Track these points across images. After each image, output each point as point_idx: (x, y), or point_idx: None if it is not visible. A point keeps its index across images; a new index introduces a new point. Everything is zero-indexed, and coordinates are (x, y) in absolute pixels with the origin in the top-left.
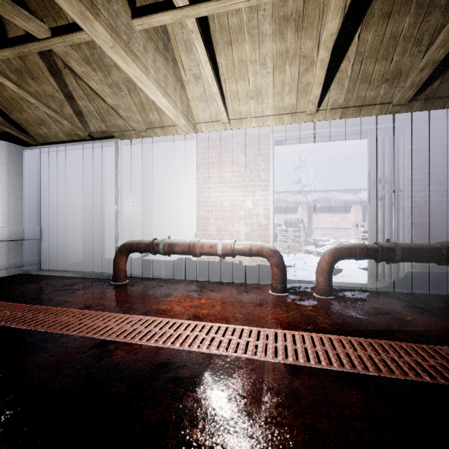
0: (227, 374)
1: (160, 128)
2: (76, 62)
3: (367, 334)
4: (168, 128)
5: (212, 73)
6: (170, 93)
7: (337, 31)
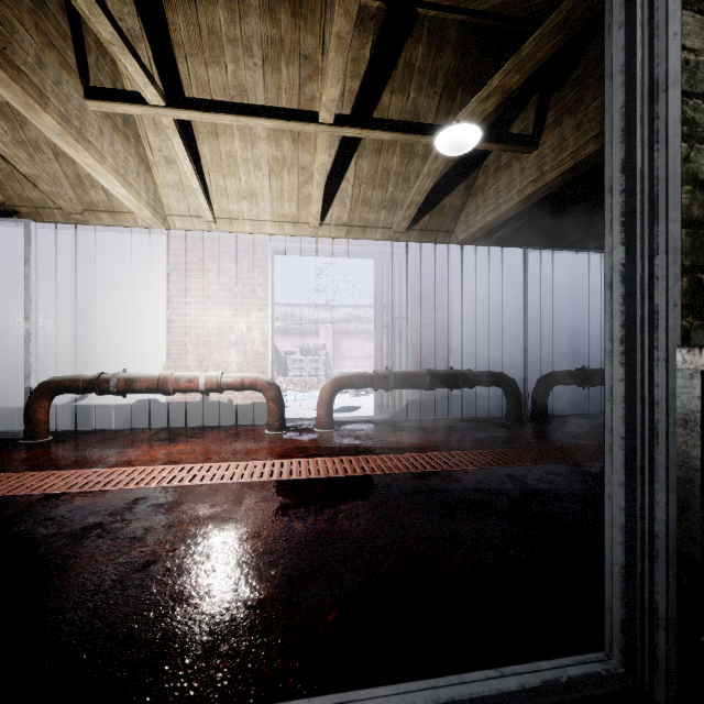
0: (212, 494)
1: (107, 212)
2: None
3: (350, 454)
4: (122, 214)
5: (192, 169)
6: (132, 181)
7: (334, 152)
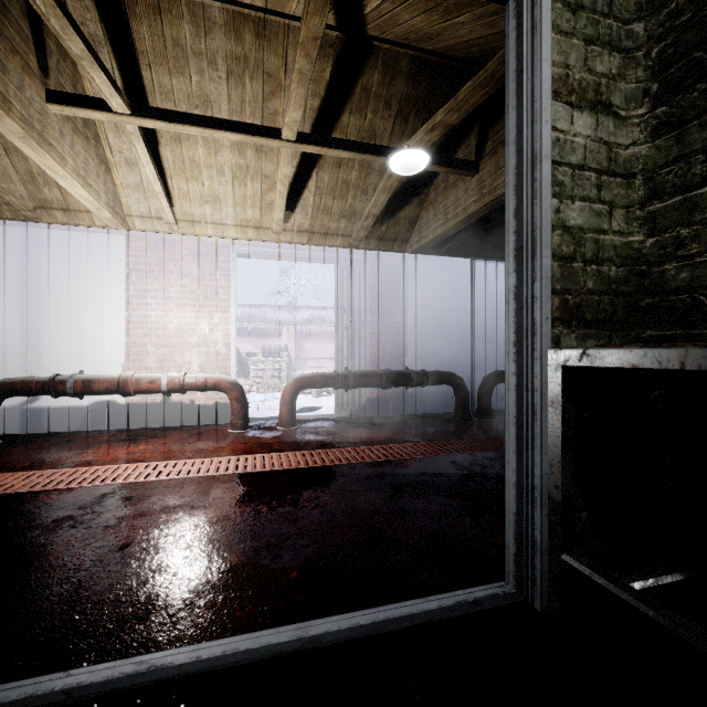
0: (180, 487)
1: (62, 210)
2: None
3: (312, 448)
4: (77, 213)
5: (155, 173)
6: (92, 182)
7: (296, 163)
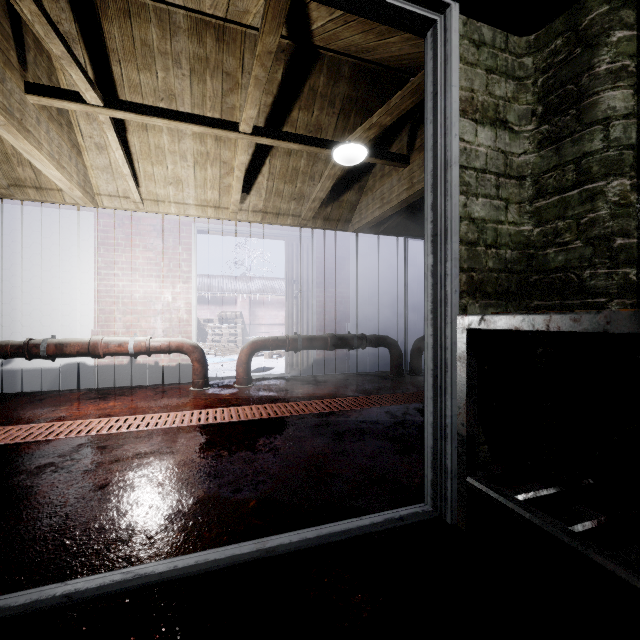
0: (149, 437)
1: (34, 188)
2: None
3: (265, 403)
4: (49, 191)
5: (124, 158)
6: (65, 164)
7: (252, 152)
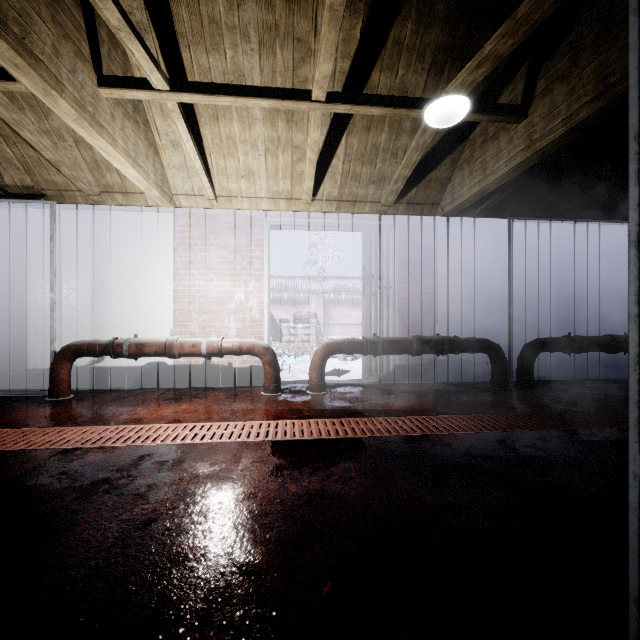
0: (211, 453)
1: (121, 193)
2: (5, 107)
3: (341, 416)
4: (134, 194)
5: (195, 150)
6: (142, 163)
7: (325, 131)
